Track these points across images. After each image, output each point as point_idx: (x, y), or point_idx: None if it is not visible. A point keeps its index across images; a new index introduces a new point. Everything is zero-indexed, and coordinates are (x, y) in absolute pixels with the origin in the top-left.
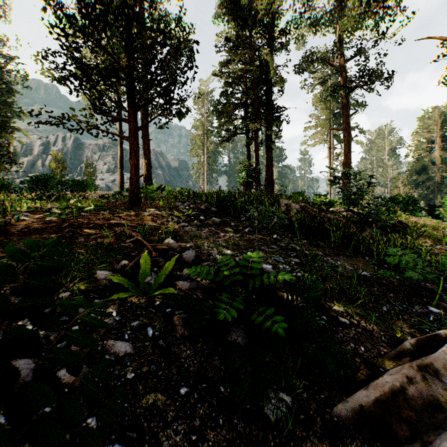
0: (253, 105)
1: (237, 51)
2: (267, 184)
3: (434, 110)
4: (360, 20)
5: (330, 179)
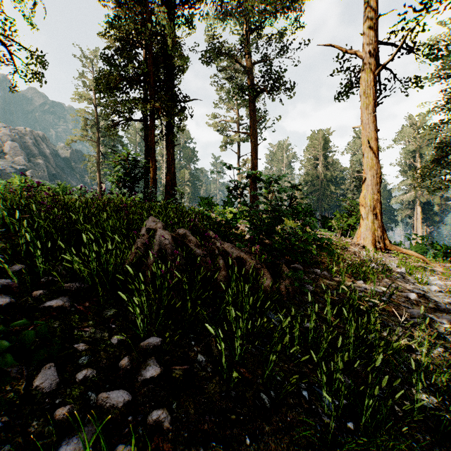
0: (146, 82)
1: (124, 4)
2: (168, 186)
3: (319, 132)
4: (267, 4)
5: (229, 187)
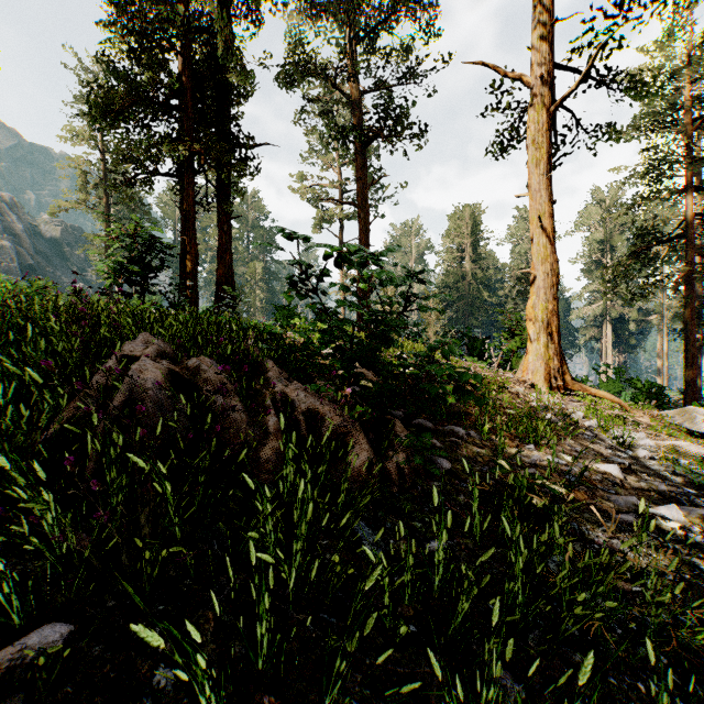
0: (180, 108)
1: None
2: (221, 287)
3: (465, 208)
4: None
5: (292, 276)
